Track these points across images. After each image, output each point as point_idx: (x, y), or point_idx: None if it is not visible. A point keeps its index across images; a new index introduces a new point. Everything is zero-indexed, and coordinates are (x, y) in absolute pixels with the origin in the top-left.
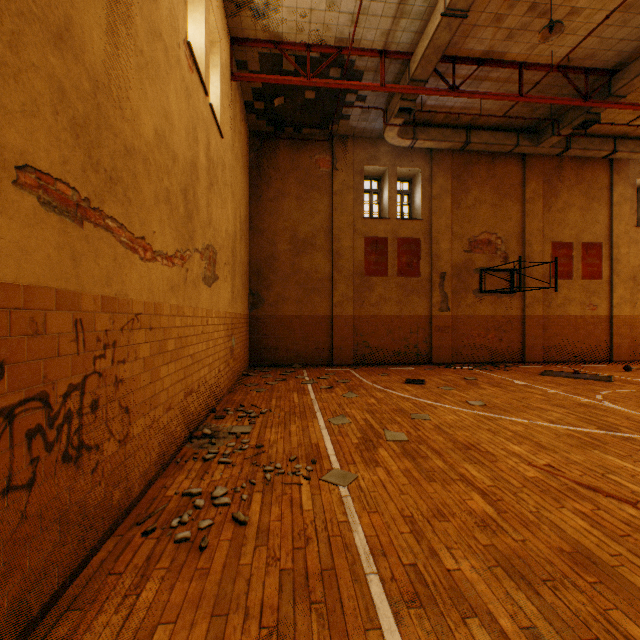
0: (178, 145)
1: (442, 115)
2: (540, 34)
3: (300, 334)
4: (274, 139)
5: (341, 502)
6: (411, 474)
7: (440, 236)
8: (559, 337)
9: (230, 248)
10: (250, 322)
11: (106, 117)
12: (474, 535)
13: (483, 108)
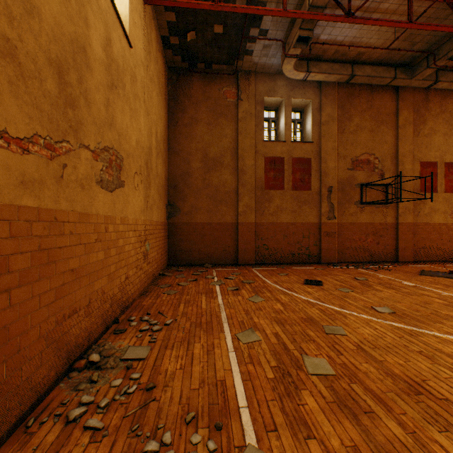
0: None
1: (332, 50)
2: None
3: (210, 238)
4: (188, 74)
5: None
6: None
7: (328, 156)
8: (426, 241)
9: (143, 159)
10: (168, 228)
11: None
12: None
13: (368, 43)
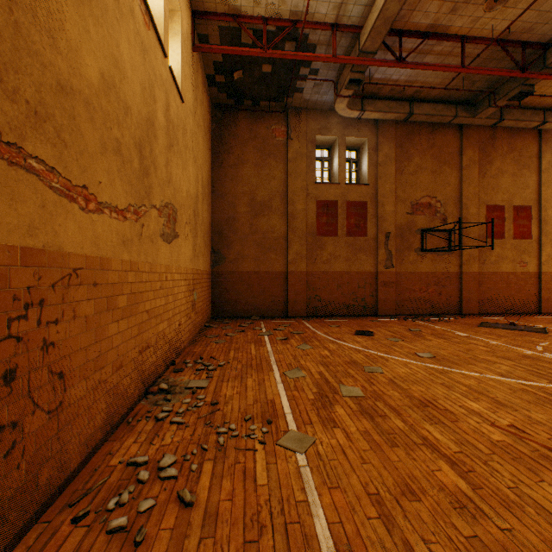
0: (131, 97)
1: (388, 88)
2: (485, 3)
3: (258, 289)
4: (234, 111)
5: (299, 474)
6: (371, 437)
7: (385, 199)
8: (493, 291)
9: (192, 208)
10: (212, 278)
11: (28, 41)
12: (452, 522)
13: (426, 81)
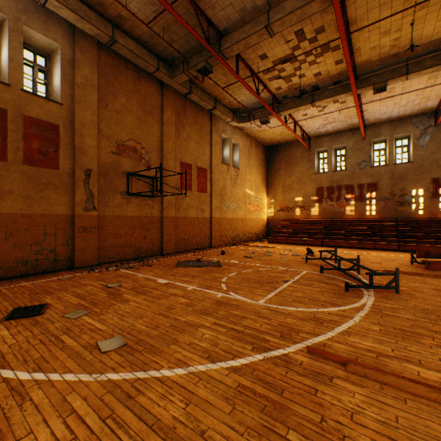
0: None
1: None
2: None
3: None
4: None
5: None
6: None
7: (86, 130)
8: (185, 233)
9: None
10: None
11: None
12: None
13: (129, 7)
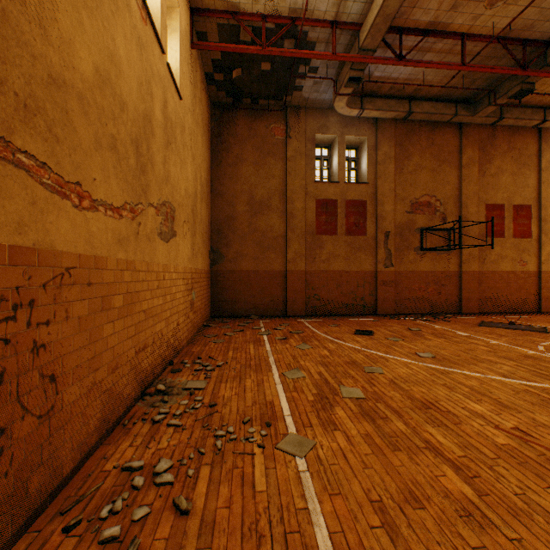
0: (127, 93)
1: (387, 86)
2: (486, 0)
3: (257, 288)
4: (233, 109)
5: (298, 480)
6: (373, 440)
7: (384, 198)
8: (492, 290)
9: (190, 207)
10: (211, 277)
11: (17, 30)
12: (458, 531)
13: (425, 79)
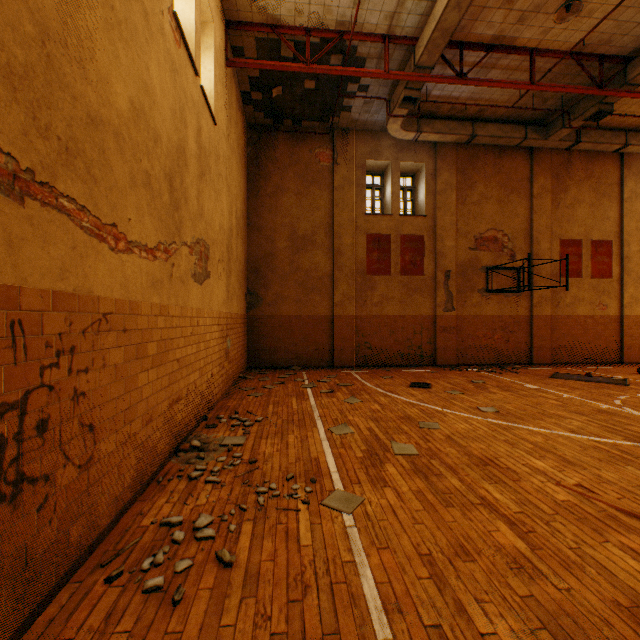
0: (161, 124)
1: (447, 106)
2: (556, 14)
3: (299, 335)
4: (272, 132)
5: (345, 534)
6: (425, 497)
7: (445, 233)
8: (568, 338)
9: (225, 244)
10: (247, 322)
11: (60, 73)
12: (507, 582)
13: (490, 99)
